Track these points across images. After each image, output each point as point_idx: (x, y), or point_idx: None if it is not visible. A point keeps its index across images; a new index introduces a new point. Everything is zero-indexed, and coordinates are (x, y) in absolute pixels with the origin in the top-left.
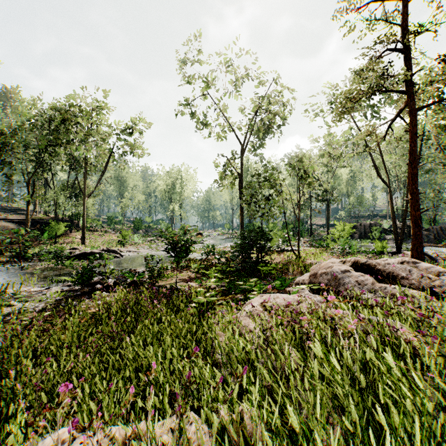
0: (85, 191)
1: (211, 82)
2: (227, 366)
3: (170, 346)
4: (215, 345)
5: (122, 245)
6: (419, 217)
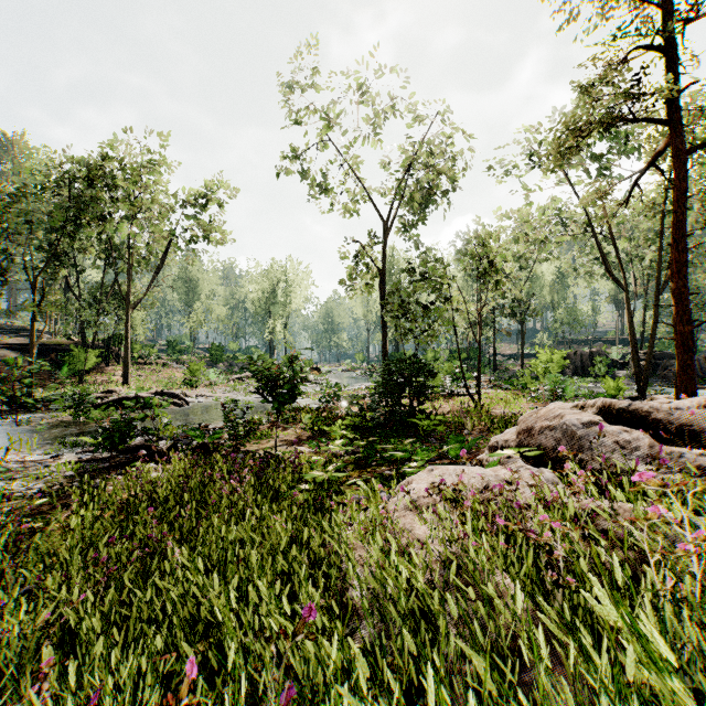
0: (128, 299)
1: (334, 120)
2: (373, 615)
3: (256, 573)
4: (347, 569)
5: (190, 386)
6: (689, 334)
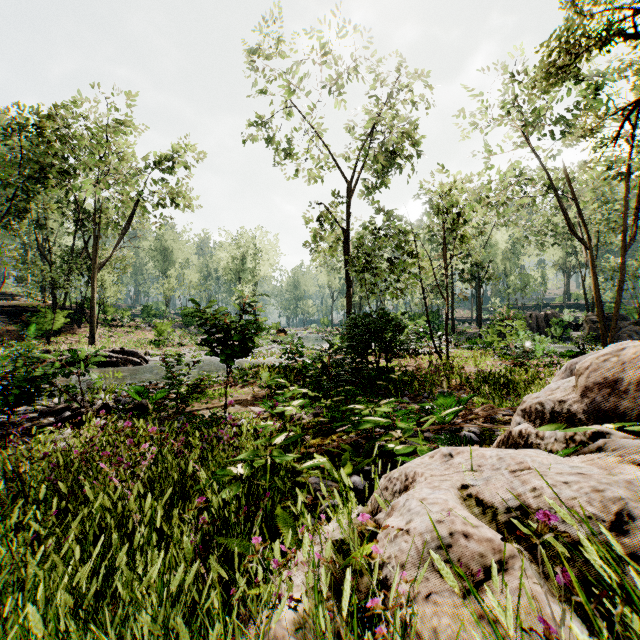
0: (94, 259)
1: (299, 81)
2: None
3: None
4: None
5: (157, 346)
6: None
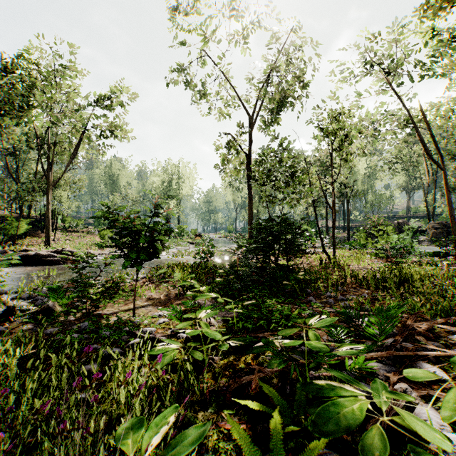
0: (49, 178)
1: (211, 37)
2: None
3: None
4: None
5: (100, 247)
6: None
